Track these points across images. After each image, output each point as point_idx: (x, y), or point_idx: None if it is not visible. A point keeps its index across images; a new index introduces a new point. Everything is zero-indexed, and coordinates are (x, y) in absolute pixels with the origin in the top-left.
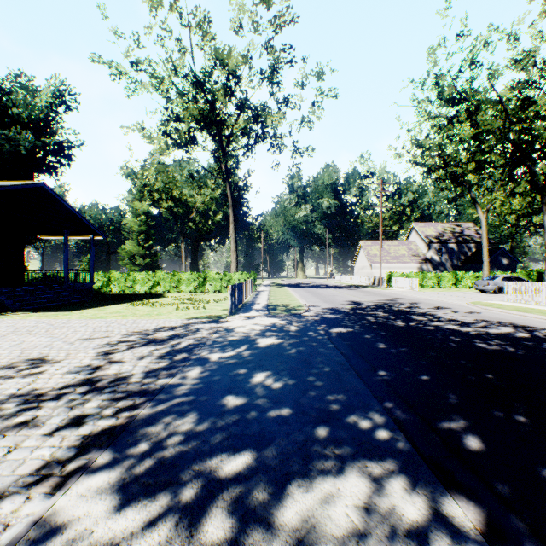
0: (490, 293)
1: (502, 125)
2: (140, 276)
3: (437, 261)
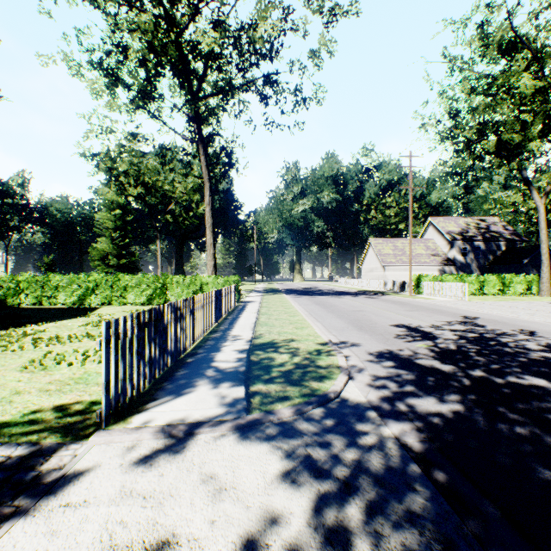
0: None
1: None
2: (64, 281)
3: (461, 261)
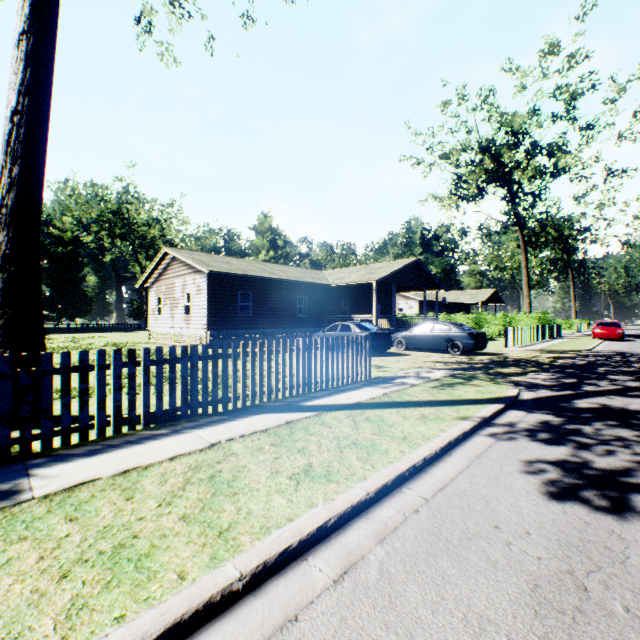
0: None
1: None
2: None
3: None
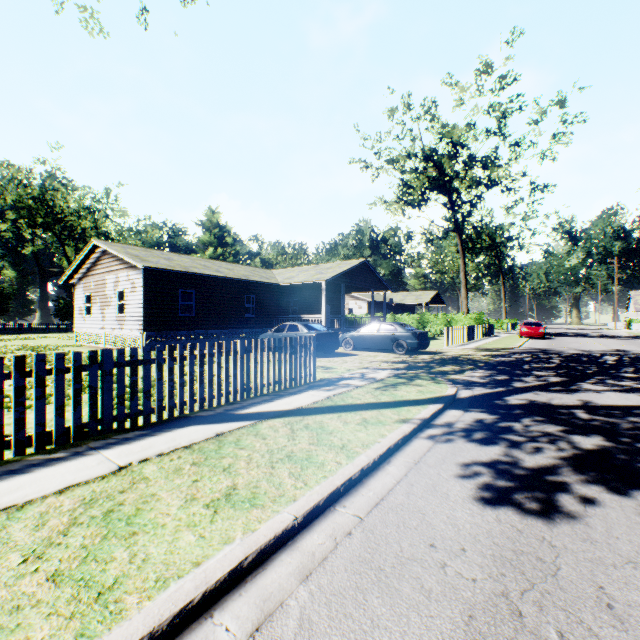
0: None
1: None
2: None
3: None
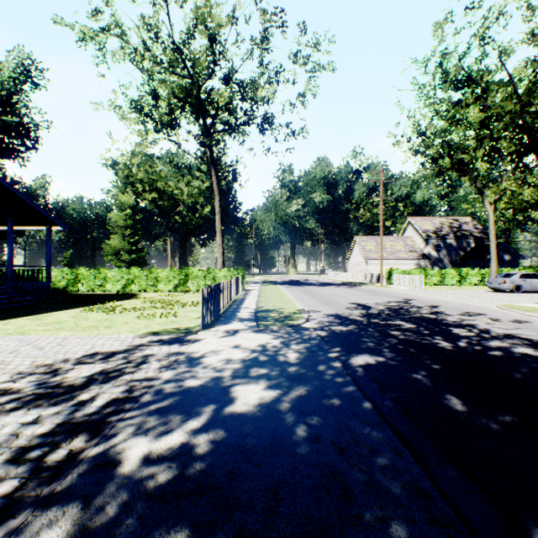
0: (505, 292)
1: (511, 110)
2: (111, 274)
3: (435, 257)
